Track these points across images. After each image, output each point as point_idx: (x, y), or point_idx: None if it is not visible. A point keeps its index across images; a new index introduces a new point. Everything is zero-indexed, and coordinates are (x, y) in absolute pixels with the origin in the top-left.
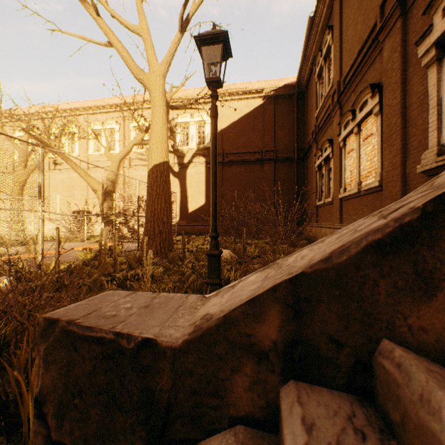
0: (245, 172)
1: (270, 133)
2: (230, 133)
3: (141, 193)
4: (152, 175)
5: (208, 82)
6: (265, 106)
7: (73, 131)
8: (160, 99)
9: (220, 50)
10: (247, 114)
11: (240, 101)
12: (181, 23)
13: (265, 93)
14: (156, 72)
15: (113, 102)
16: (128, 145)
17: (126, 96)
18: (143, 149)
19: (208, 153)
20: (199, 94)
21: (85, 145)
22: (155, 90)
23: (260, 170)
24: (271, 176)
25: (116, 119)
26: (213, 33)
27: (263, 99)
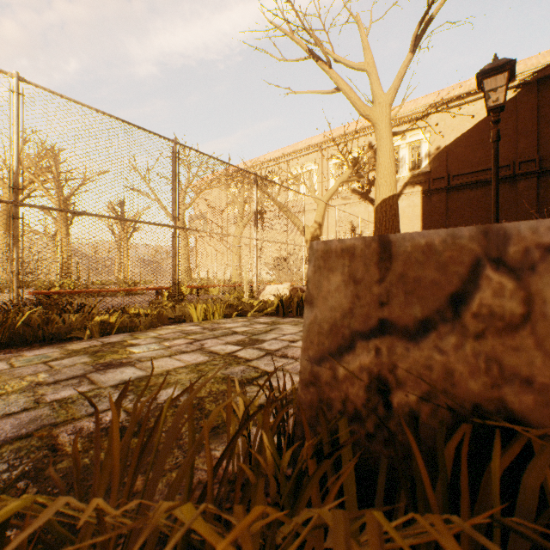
0: (482, 196)
1: (529, 135)
2: (458, 148)
3: (361, 231)
4: (380, 210)
5: (489, 110)
6: (518, 99)
7: (274, 180)
8: (386, 130)
9: (503, 77)
10: (486, 117)
11: (474, 103)
12: (414, 43)
13: (519, 80)
14: (382, 103)
15: (312, 143)
16: (334, 185)
17: (324, 134)
18: (343, 186)
19: (425, 179)
20: (413, 109)
21: (284, 192)
22: (380, 122)
23: (509, 190)
24: (530, 197)
25: (314, 160)
26: (497, 65)
27: (514, 89)
